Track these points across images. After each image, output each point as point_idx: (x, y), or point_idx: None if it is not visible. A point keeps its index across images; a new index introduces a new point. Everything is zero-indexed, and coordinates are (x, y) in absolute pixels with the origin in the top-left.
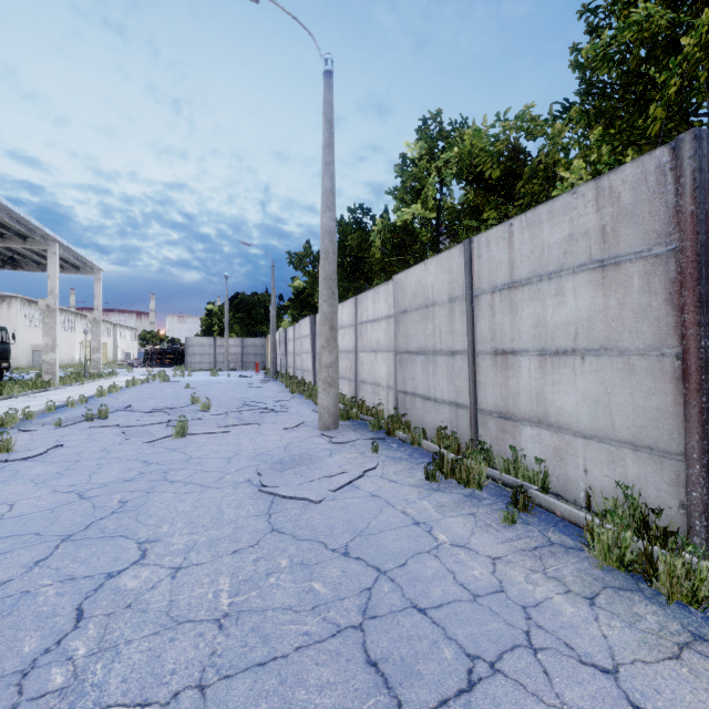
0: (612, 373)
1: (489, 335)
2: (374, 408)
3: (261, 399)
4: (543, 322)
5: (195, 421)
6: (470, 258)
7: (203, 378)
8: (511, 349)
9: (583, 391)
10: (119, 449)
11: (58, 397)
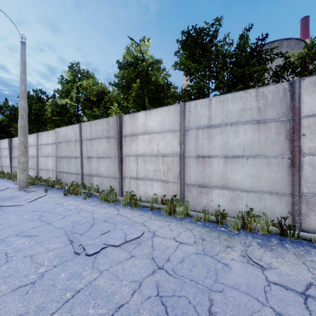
0: (109, 162)
1: (86, 152)
2: (47, 179)
3: None
4: (98, 150)
5: None
6: (81, 129)
7: None
8: (91, 156)
9: (105, 167)
10: None
11: None
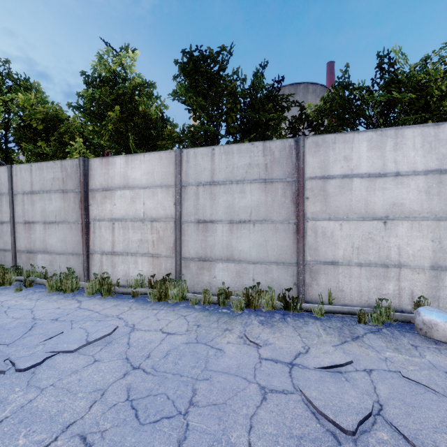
0: (66, 230)
1: (22, 214)
2: None
3: None
4: (45, 210)
5: None
6: (11, 175)
7: None
8: (32, 221)
9: (58, 237)
10: None
11: None
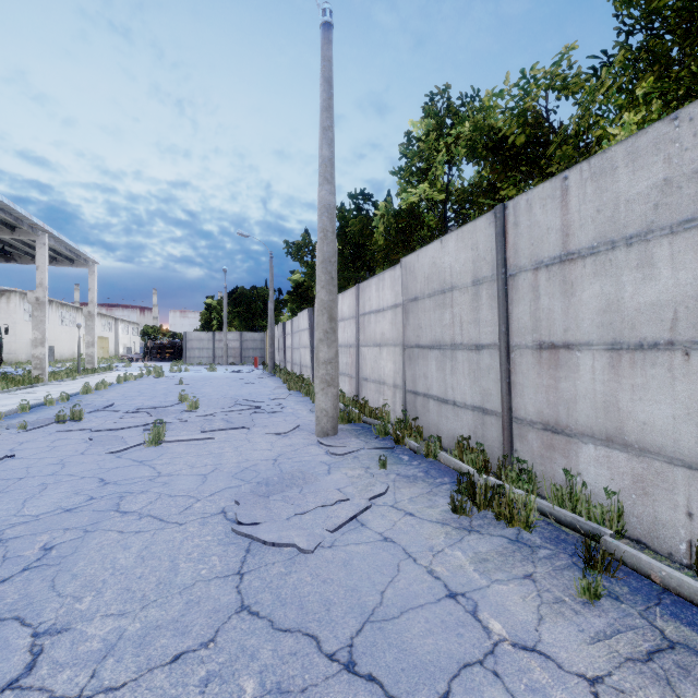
0: None
1: (530, 324)
2: (379, 409)
3: (256, 397)
4: (616, 305)
5: (177, 424)
6: (503, 228)
7: (199, 373)
8: (563, 342)
9: (686, 401)
10: (77, 461)
11: (41, 394)
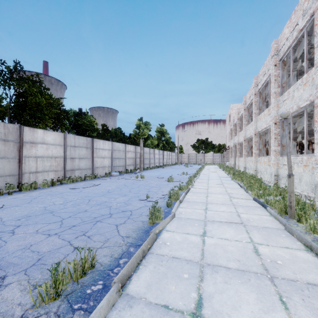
0: (5, 162)
1: None
2: None
3: None
4: None
5: None
6: None
7: None
8: None
9: None
10: None
11: None
